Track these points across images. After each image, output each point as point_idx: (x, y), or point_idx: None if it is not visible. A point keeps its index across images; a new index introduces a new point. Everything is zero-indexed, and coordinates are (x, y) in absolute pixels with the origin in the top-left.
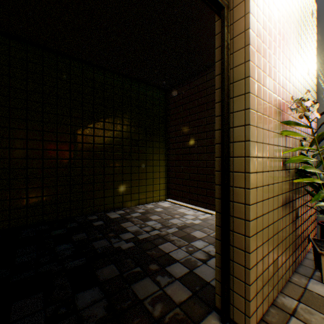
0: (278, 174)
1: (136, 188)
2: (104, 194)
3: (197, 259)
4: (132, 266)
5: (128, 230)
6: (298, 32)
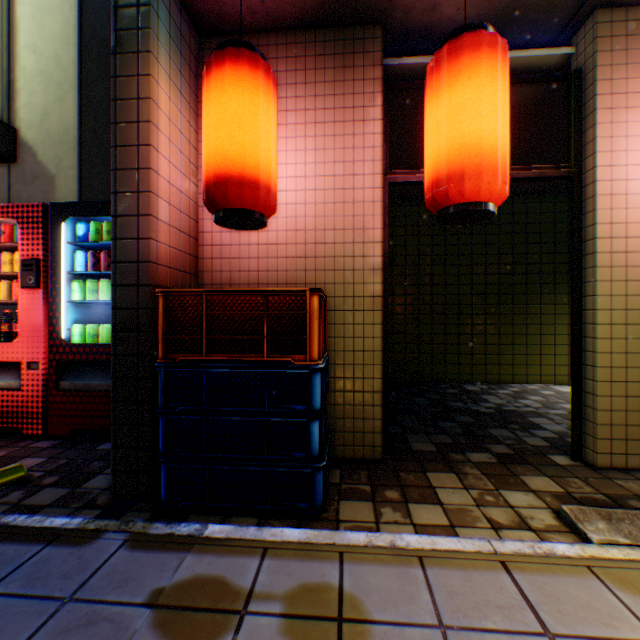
0: None
1: (507, 357)
2: (457, 360)
3: None
4: (489, 421)
5: (489, 401)
6: None
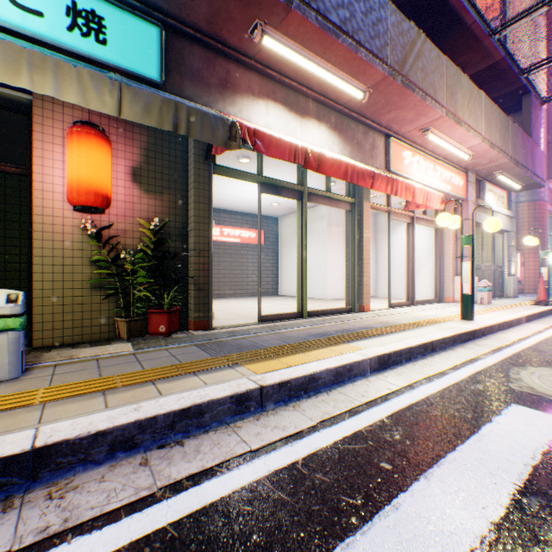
0: (86, 268)
1: None
2: None
3: None
4: None
5: None
6: (137, 167)
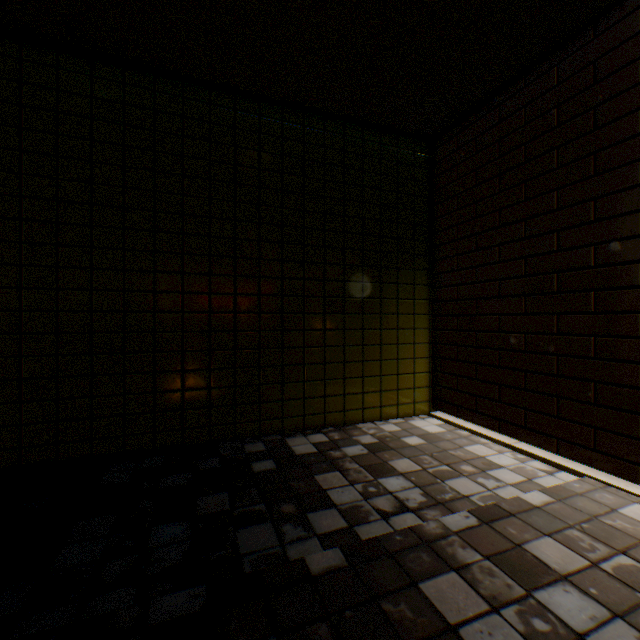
0: None
1: (356, 382)
2: (281, 393)
3: None
4: None
5: (332, 501)
6: None
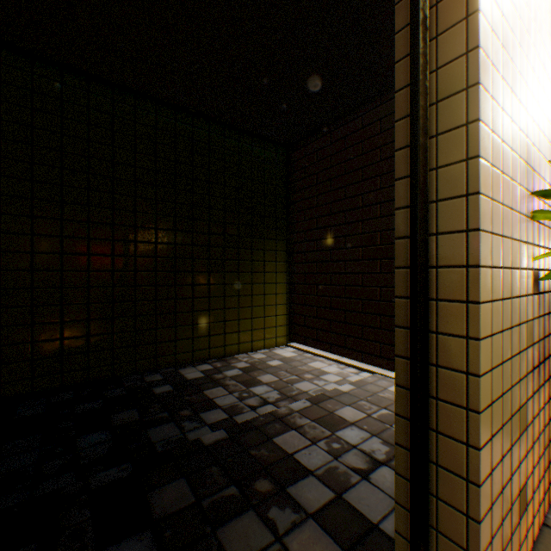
0: (527, 303)
1: (234, 323)
2: (175, 335)
3: (349, 470)
4: (222, 484)
5: (217, 404)
6: None
